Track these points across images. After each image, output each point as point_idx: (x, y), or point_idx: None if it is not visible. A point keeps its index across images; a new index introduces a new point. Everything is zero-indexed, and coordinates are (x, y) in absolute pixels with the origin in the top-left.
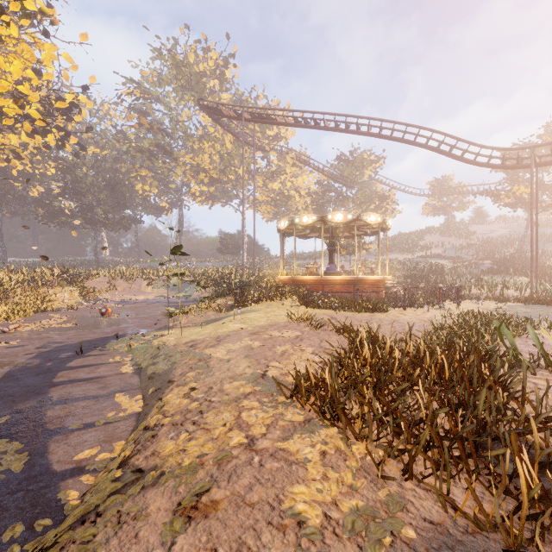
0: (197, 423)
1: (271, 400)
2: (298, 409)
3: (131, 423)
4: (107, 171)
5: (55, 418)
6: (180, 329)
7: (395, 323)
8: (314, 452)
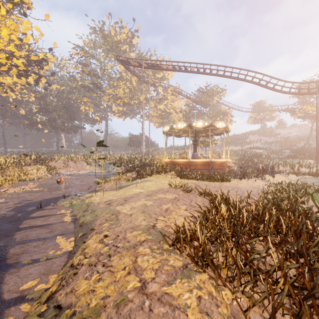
0: (105, 265)
1: (158, 247)
2: (178, 255)
3: (64, 259)
4: (64, 98)
5: (14, 255)
6: (103, 192)
7: (236, 188)
8: (192, 297)
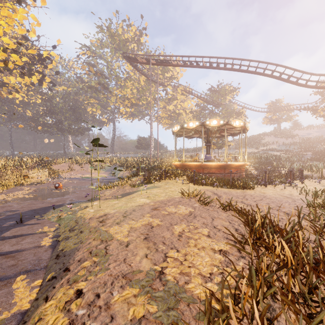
0: None
1: None
2: None
3: None
4: (71, 100)
5: None
6: (103, 200)
7: (264, 198)
8: None
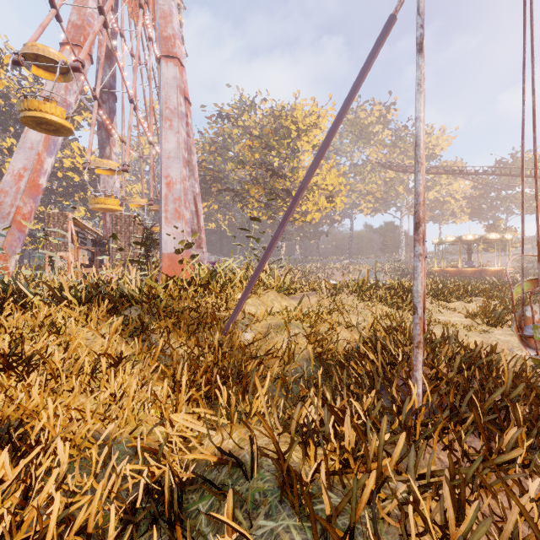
0: None
1: None
2: None
3: None
4: None
5: None
6: None
7: None
8: None
